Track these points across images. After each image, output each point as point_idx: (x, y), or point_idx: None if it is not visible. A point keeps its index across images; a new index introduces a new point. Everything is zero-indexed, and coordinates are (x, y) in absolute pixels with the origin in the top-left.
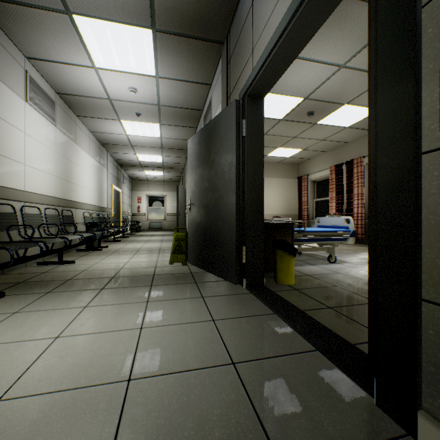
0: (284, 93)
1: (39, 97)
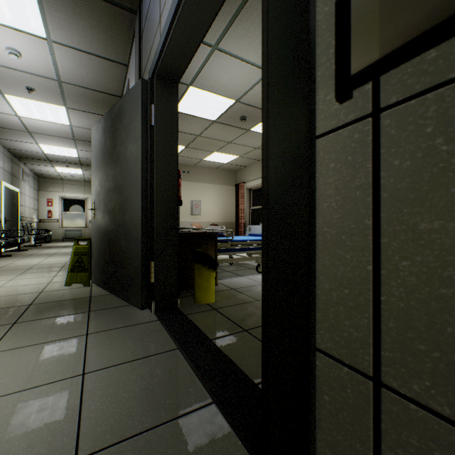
0: (215, 92)
1: None
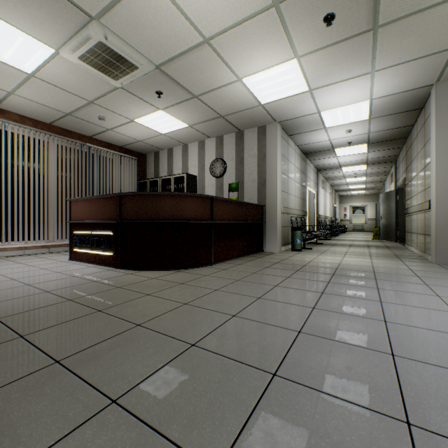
0: None
1: (322, 184)
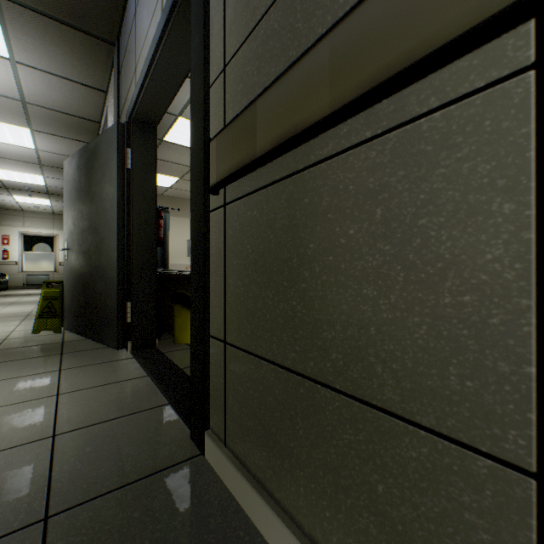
0: None
1: None
